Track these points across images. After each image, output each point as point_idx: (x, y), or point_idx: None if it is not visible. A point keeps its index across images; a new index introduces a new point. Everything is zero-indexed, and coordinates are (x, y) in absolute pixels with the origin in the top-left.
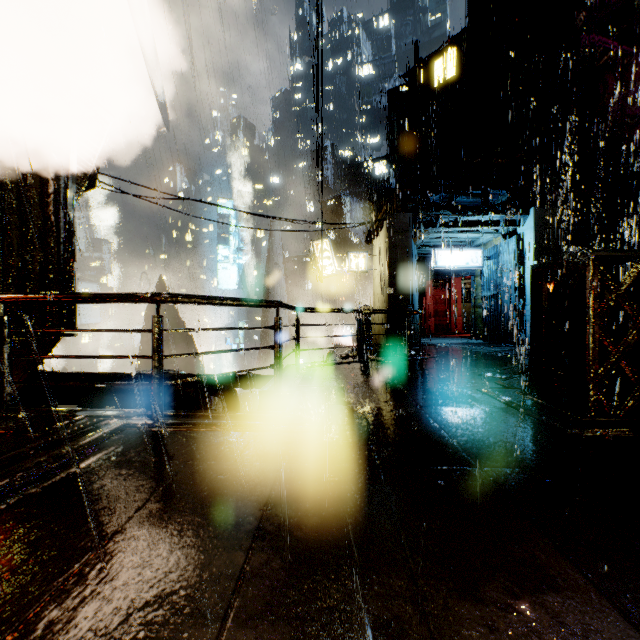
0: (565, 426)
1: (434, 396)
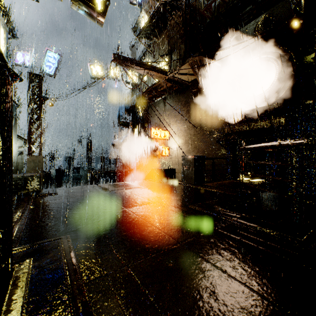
0: (67, 237)
1: (194, 283)
